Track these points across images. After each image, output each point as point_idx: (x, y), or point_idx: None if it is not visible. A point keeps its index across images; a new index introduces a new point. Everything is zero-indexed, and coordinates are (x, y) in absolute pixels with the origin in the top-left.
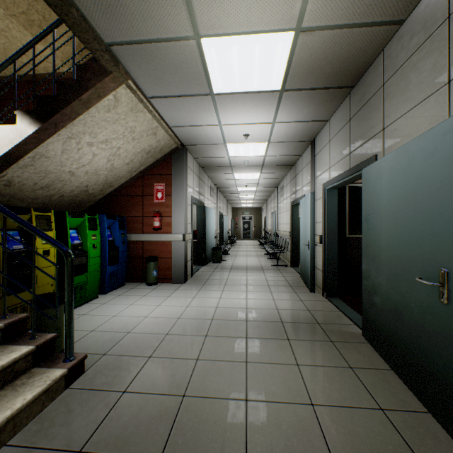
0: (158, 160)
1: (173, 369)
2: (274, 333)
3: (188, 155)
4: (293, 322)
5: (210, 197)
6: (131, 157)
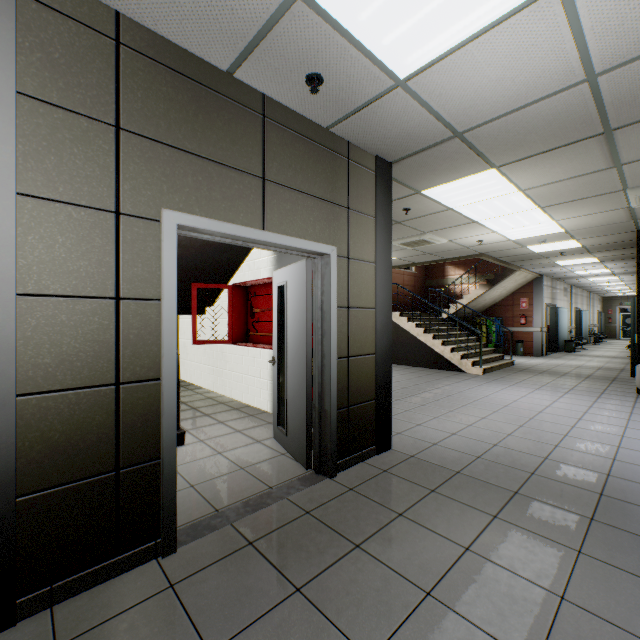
0: (523, 285)
1: (544, 367)
2: (592, 368)
3: (543, 278)
4: (606, 368)
5: (562, 298)
6: (510, 288)
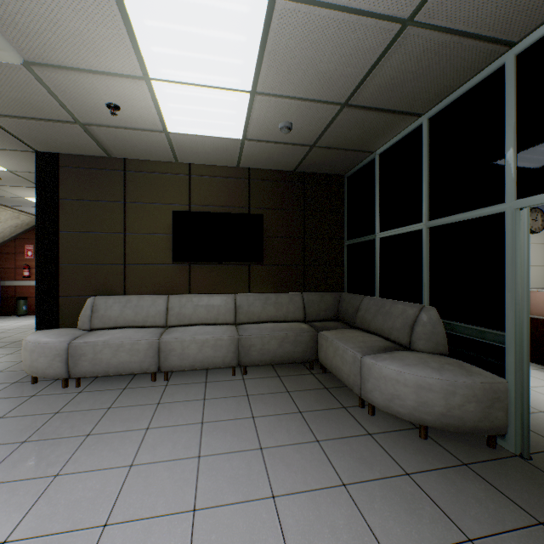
0: (28, 229)
1: (8, 334)
2: None
3: None
4: None
5: None
6: (1, 230)
